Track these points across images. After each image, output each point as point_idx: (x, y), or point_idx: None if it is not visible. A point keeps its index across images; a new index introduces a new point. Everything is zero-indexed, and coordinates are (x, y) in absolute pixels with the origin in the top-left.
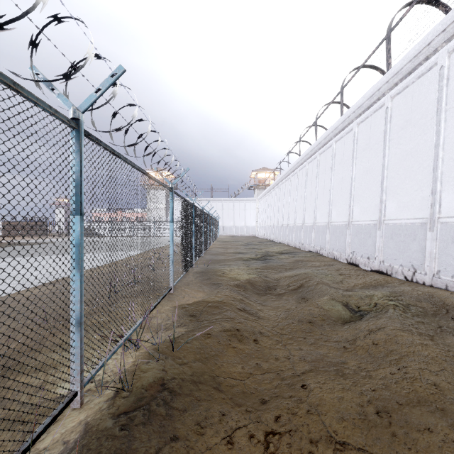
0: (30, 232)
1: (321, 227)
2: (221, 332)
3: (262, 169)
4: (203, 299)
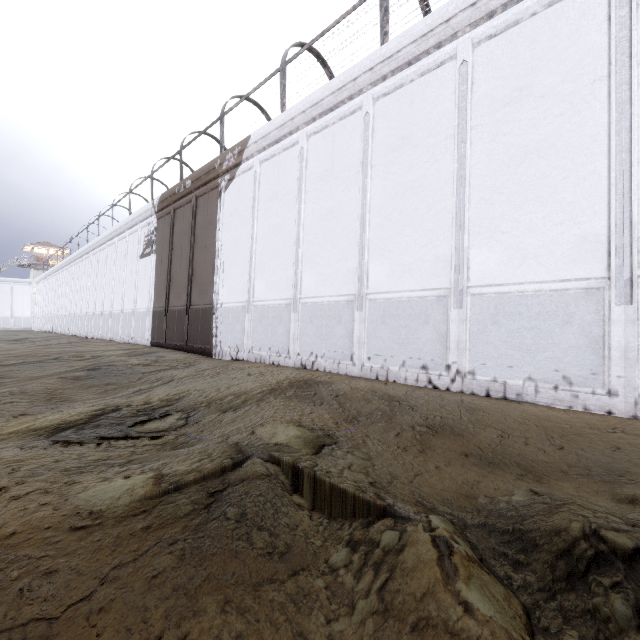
0: None
1: (78, 316)
2: None
3: (42, 243)
4: None
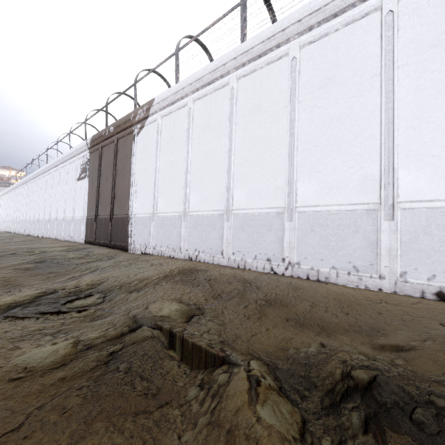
0: None
1: (32, 221)
2: None
3: (5, 167)
4: None
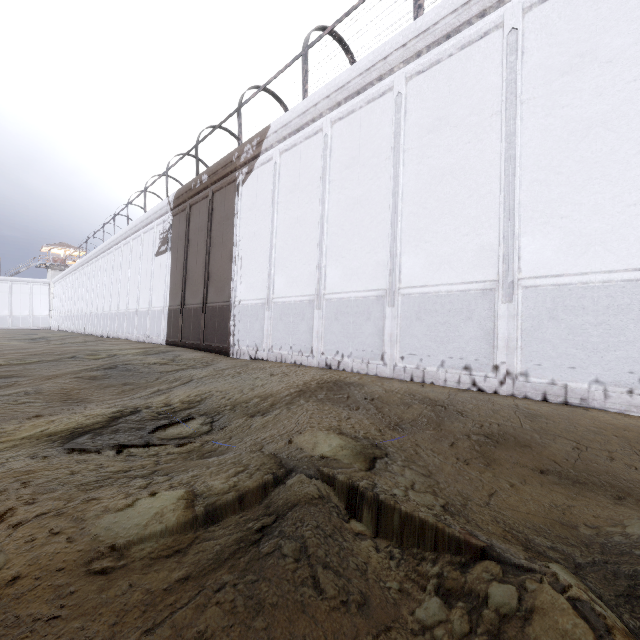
0: None
1: (94, 315)
2: None
3: (59, 244)
4: None
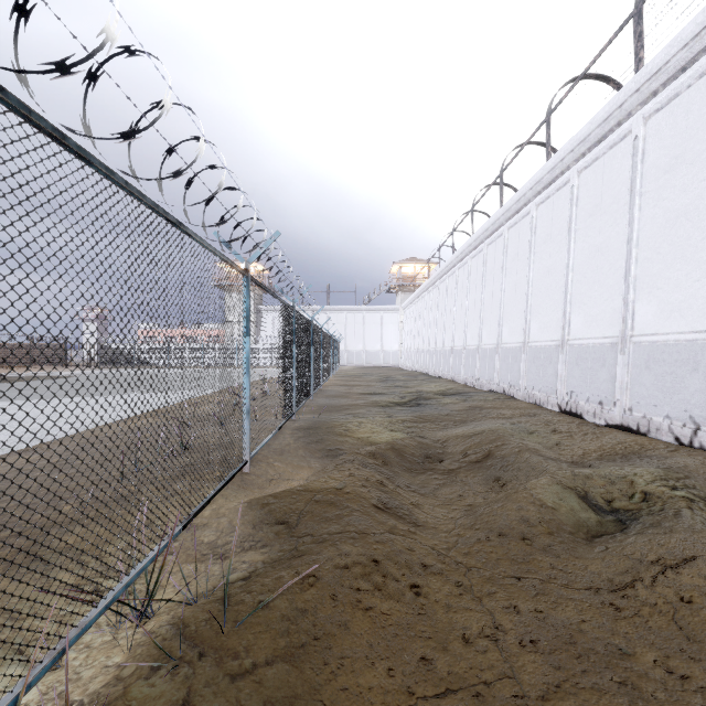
0: (37, 360)
1: (511, 350)
2: (340, 570)
3: (408, 260)
4: (307, 482)
